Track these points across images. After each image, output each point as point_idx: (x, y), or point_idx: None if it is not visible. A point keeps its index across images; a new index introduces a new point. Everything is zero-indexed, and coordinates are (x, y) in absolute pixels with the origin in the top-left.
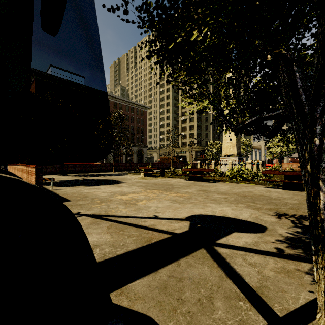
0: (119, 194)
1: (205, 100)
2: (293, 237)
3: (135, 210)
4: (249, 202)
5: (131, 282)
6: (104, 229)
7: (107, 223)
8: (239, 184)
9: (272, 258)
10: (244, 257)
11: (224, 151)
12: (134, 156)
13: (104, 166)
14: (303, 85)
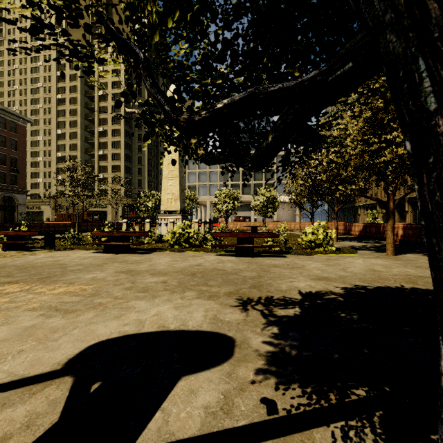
0: None
1: None
2: (276, 353)
3: None
4: (201, 286)
5: None
6: None
7: None
8: (184, 253)
9: None
10: None
11: (164, 206)
12: None
13: None
14: None
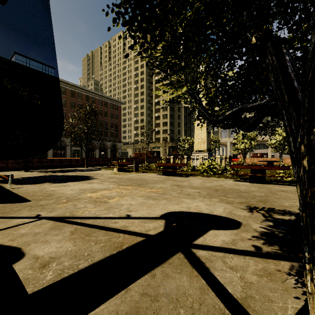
0: (89, 192)
1: (184, 87)
2: (267, 232)
3: (106, 210)
4: (221, 196)
5: (93, 309)
6: (66, 235)
7: (72, 226)
8: (210, 178)
9: (252, 258)
10: (224, 260)
11: (196, 147)
12: (108, 151)
13: (75, 161)
14: (295, 69)
